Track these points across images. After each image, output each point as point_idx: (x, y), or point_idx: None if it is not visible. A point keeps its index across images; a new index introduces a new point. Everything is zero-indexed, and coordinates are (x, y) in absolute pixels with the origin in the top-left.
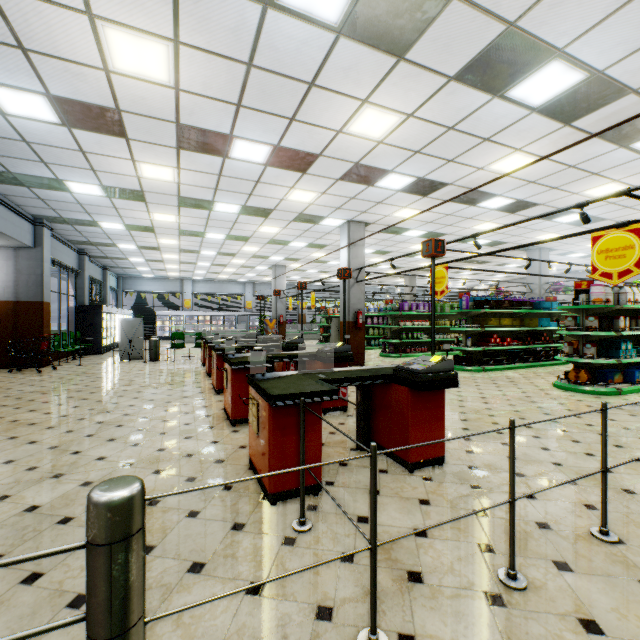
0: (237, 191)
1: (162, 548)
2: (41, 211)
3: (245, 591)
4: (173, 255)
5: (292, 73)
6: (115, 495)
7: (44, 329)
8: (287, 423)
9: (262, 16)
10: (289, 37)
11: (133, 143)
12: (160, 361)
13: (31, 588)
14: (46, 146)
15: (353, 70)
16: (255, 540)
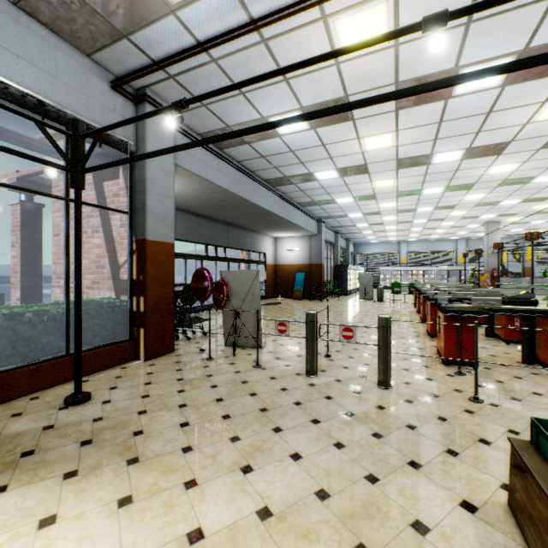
0: (439, 179)
1: (392, 363)
2: (321, 215)
3: (425, 378)
4: (392, 226)
5: (471, 114)
6: (384, 316)
7: (322, 279)
8: (454, 326)
9: (445, 103)
10: (465, 102)
11: (371, 174)
12: (383, 302)
13: (351, 359)
14: (330, 187)
15: (524, 94)
16: (432, 371)
